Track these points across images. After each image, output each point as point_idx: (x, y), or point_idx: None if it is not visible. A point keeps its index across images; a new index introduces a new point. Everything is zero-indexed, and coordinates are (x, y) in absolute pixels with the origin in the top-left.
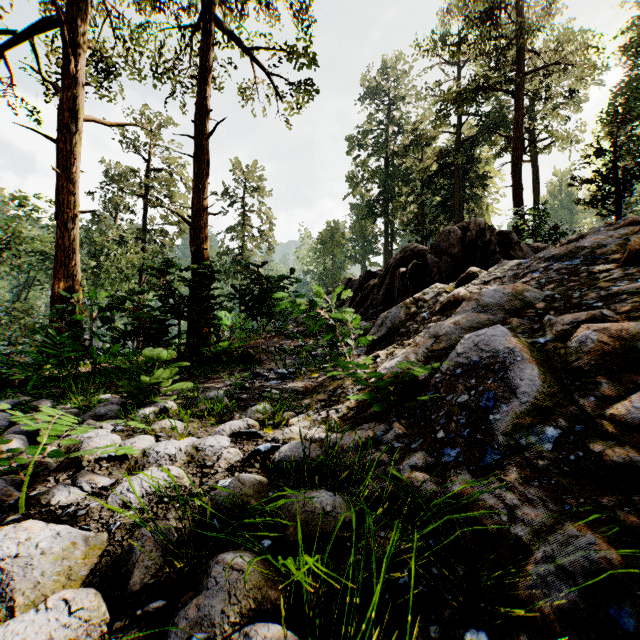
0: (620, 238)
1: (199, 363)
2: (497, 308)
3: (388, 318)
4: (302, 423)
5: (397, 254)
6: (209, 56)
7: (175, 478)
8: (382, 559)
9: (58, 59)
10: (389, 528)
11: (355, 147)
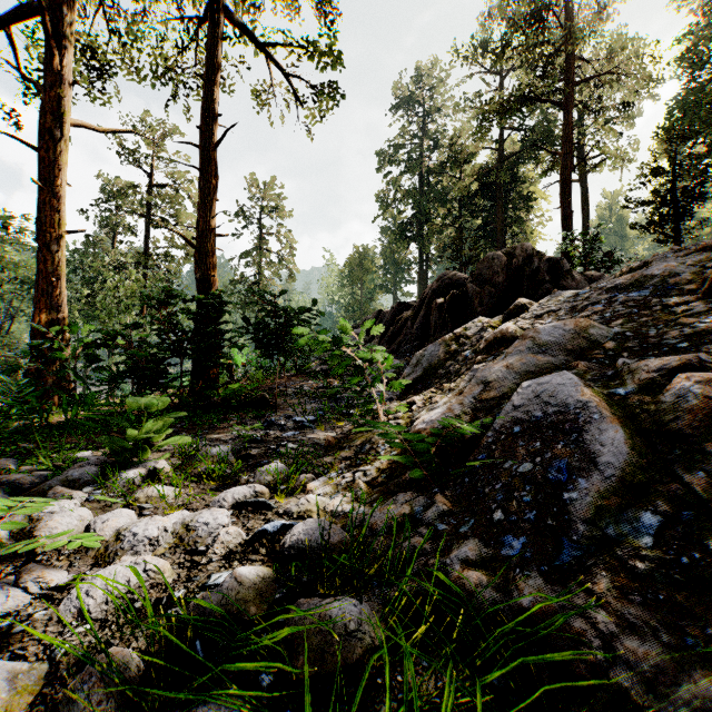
0: (695, 265)
1: (204, 409)
2: (557, 348)
3: (424, 357)
4: (322, 488)
5: (433, 283)
6: (217, 52)
7: (153, 574)
8: (427, 711)
9: (41, 54)
10: (434, 652)
11: (386, 163)
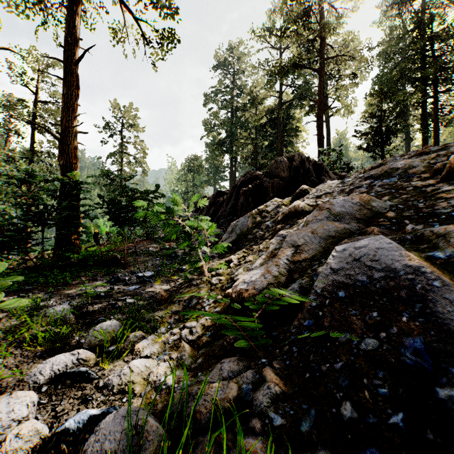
0: (423, 162)
1: (62, 269)
2: (348, 217)
3: (237, 226)
4: (150, 347)
5: (241, 178)
6: None
7: None
8: None
9: None
10: None
11: (209, 101)
